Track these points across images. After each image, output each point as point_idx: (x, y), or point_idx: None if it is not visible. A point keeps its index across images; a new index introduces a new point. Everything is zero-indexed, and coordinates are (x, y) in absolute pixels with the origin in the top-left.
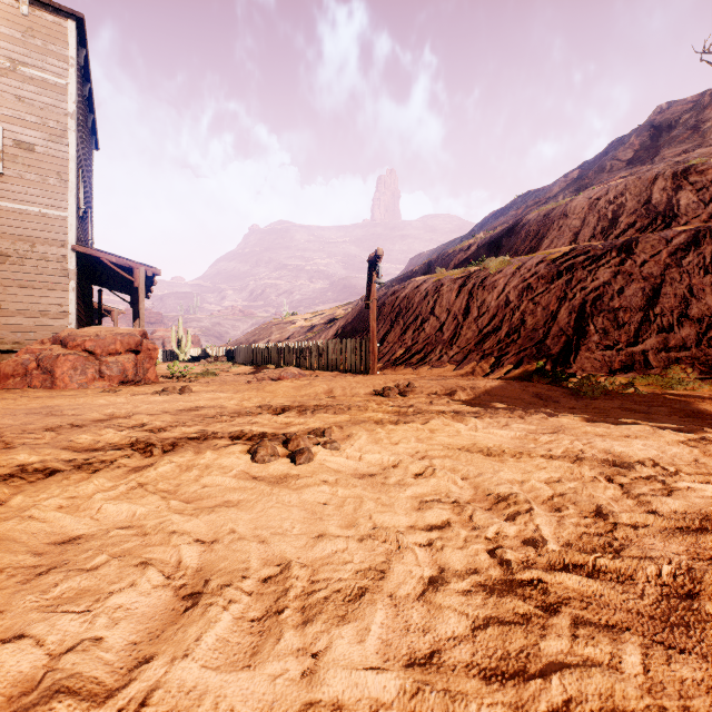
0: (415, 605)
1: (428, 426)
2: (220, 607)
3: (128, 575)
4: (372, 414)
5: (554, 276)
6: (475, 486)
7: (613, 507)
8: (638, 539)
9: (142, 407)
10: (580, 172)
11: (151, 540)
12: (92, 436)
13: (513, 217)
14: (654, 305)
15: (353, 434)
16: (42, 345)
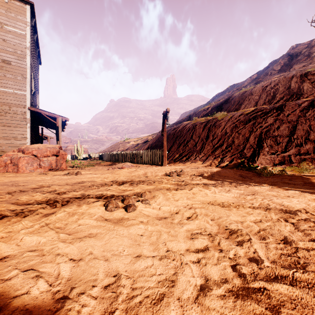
0: (193, 306)
1: (192, 191)
2: (75, 312)
3: (27, 284)
4: (165, 185)
5: (247, 121)
6: (218, 224)
7: (292, 237)
8: (311, 257)
9: (57, 182)
10: (257, 76)
11: (46, 258)
12: (29, 197)
13: (227, 95)
14: (293, 134)
15: (156, 195)
16: (13, 152)
